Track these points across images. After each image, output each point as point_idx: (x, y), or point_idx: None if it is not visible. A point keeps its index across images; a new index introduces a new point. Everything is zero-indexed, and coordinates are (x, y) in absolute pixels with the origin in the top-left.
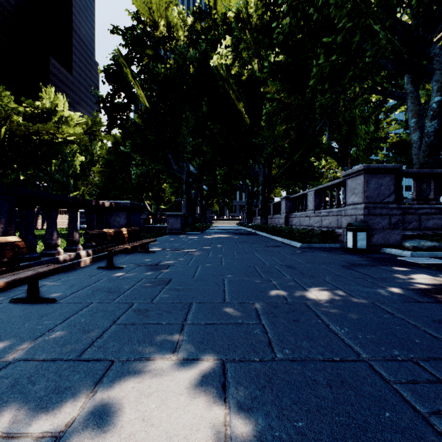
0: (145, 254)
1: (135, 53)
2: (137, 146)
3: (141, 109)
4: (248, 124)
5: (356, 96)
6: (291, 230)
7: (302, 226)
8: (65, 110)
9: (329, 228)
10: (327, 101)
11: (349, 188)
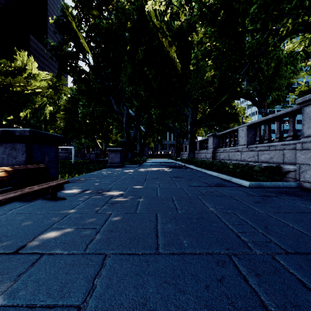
0: (46, 203)
1: (83, 14)
2: (83, 91)
3: (86, 59)
4: (179, 70)
5: (287, 34)
6: (223, 164)
7: (232, 160)
8: (33, 68)
9: (269, 163)
10: (255, 43)
11: (308, 117)
